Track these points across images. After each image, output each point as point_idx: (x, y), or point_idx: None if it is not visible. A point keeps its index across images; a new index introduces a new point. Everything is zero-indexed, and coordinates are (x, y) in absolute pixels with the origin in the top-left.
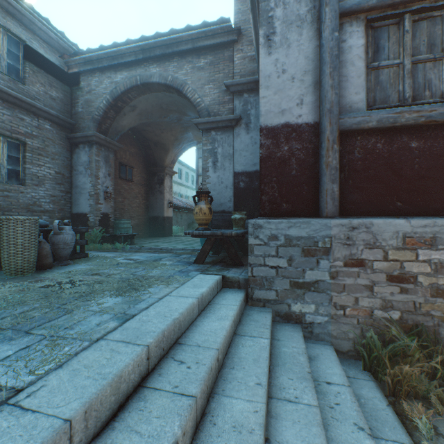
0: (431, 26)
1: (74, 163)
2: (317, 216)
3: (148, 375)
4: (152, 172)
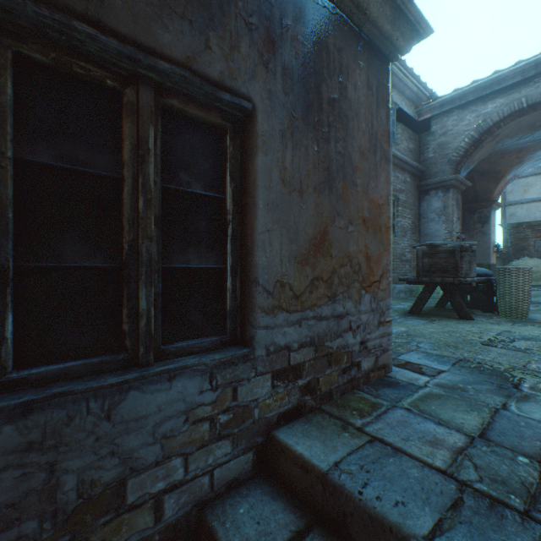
0: None
1: (422, 211)
2: None
3: None
4: (470, 209)
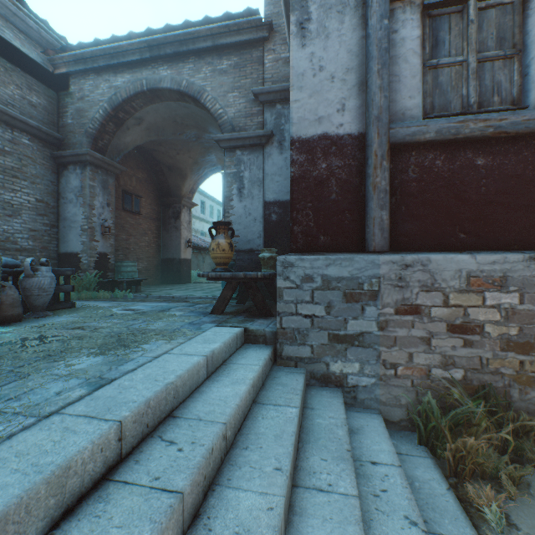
0: (500, 15)
1: (62, 189)
2: (362, 252)
3: (120, 463)
4: (166, 203)
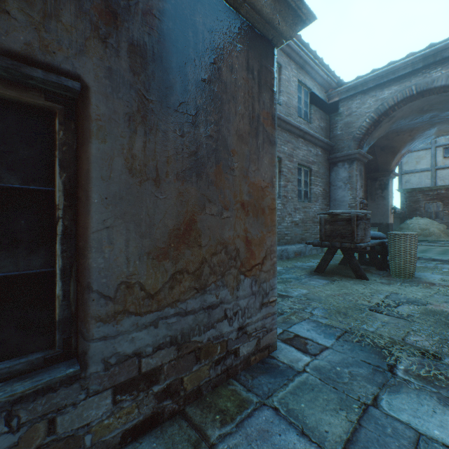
0: None
1: (331, 179)
2: None
3: None
4: (372, 177)
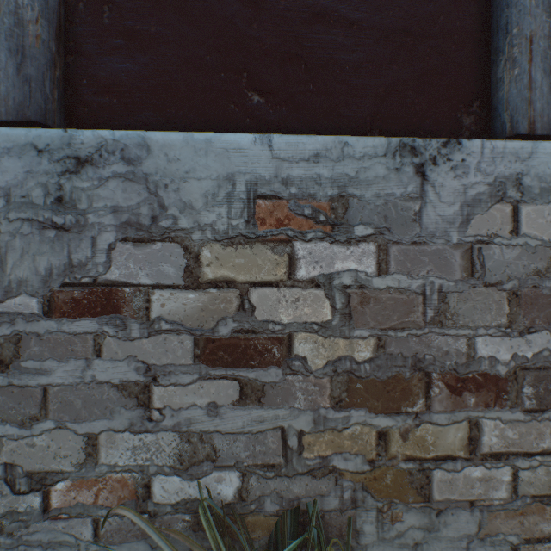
0: None
1: None
2: None
3: None
4: None
